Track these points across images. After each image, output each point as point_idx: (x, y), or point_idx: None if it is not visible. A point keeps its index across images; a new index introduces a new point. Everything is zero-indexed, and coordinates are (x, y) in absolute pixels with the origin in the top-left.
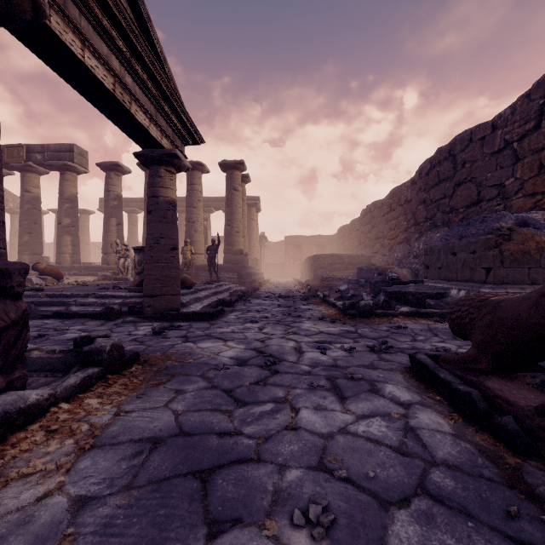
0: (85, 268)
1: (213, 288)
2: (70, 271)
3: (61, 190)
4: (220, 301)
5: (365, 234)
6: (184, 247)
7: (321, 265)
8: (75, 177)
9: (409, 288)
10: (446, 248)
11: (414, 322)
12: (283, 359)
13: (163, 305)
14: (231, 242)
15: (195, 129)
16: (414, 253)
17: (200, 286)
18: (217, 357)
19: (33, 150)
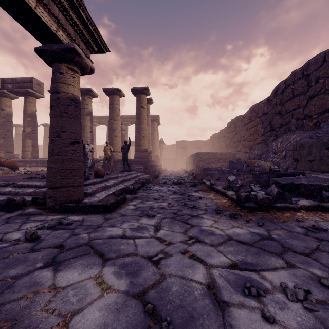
0: (40, 162)
1: (123, 176)
2: (30, 163)
3: (25, 108)
4: (124, 188)
5: (230, 139)
6: (105, 146)
7: (201, 159)
8: (34, 100)
9: (300, 180)
10: (319, 143)
11: (323, 219)
12: None
13: (64, 196)
14: (139, 143)
15: (98, 34)
16: (273, 150)
17: (112, 175)
18: None
19: (6, 82)
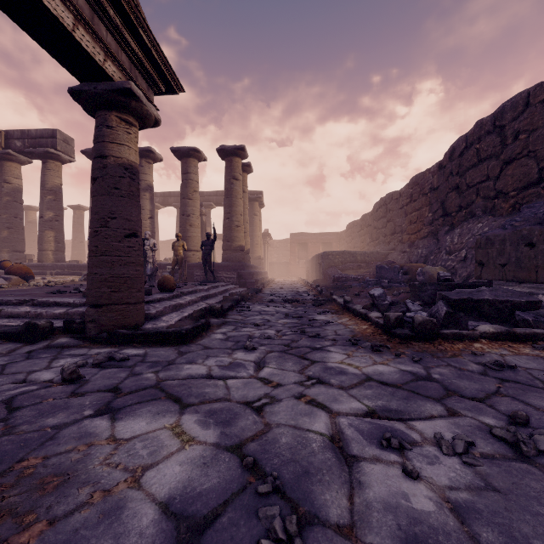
0: (69, 267)
1: (205, 290)
2: (52, 270)
3: (43, 180)
4: (208, 309)
5: (379, 229)
6: (175, 242)
7: (331, 263)
8: (59, 166)
9: (482, 293)
10: (516, 237)
11: (513, 352)
12: (313, 513)
13: (114, 319)
14: (230, 237)
15: (166, 64)
16: (446, 248)
17: (187, 288)
18: (128, 499)
19: (12, 136)
